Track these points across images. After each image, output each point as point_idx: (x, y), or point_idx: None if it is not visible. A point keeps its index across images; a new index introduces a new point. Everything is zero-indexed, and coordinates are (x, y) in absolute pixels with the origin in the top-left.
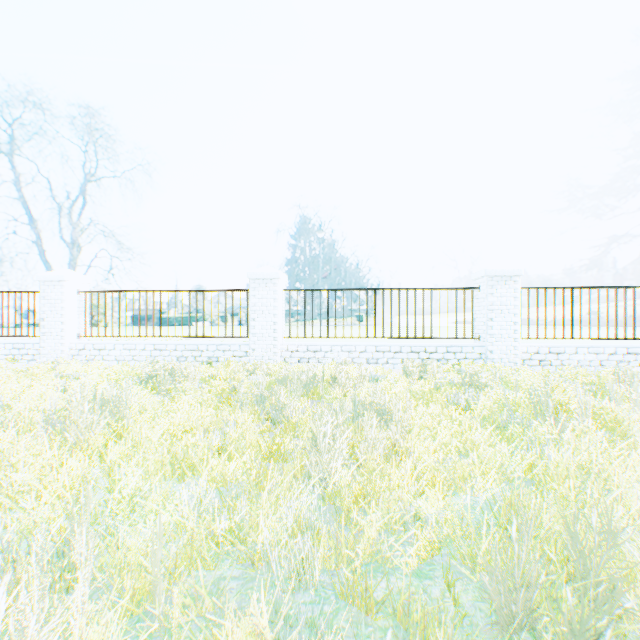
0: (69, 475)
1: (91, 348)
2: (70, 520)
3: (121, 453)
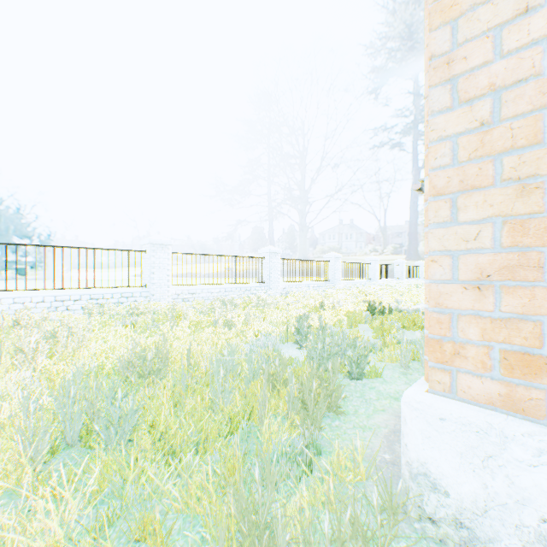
0: None
1: None
2: None
3: None
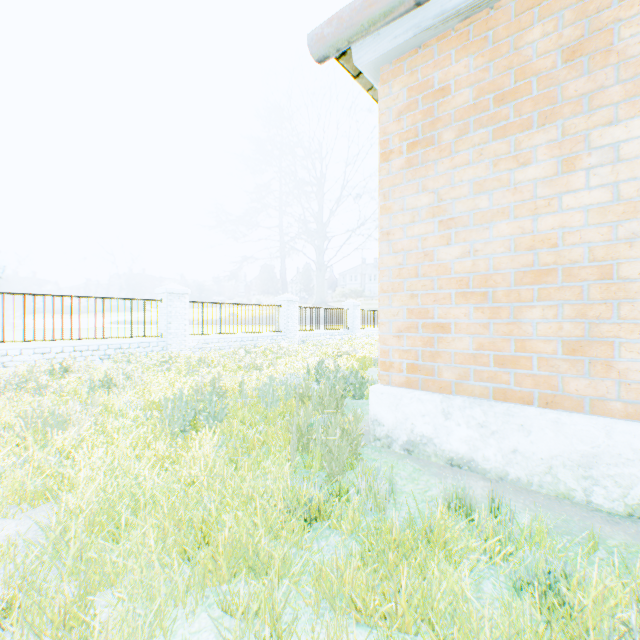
0: None
1: None
2: (24, 420)
3: None
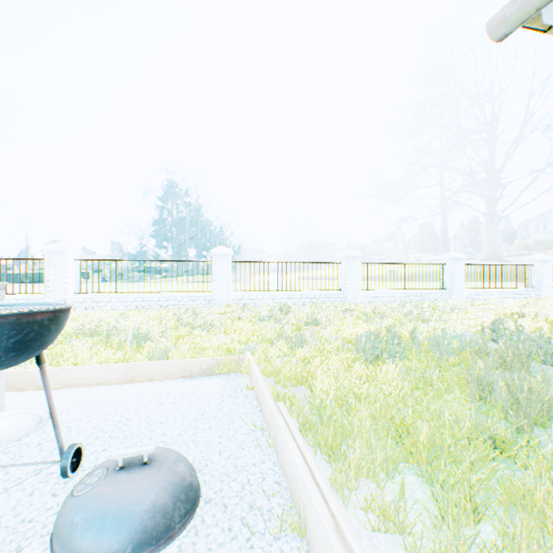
0: (241, 339)
1: (90, 301)
2: (279, 338)
3: (244, 334)
